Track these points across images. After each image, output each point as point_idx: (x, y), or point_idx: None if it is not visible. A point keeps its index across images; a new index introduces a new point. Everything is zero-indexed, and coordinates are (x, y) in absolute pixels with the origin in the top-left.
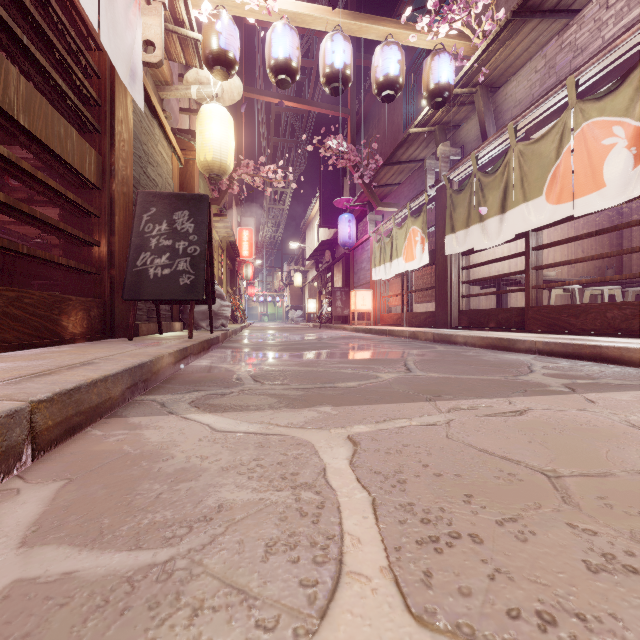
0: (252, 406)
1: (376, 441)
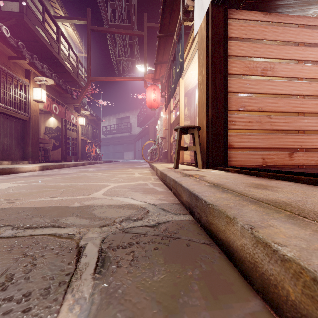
0: (112, 207)
1: (83, 194)
